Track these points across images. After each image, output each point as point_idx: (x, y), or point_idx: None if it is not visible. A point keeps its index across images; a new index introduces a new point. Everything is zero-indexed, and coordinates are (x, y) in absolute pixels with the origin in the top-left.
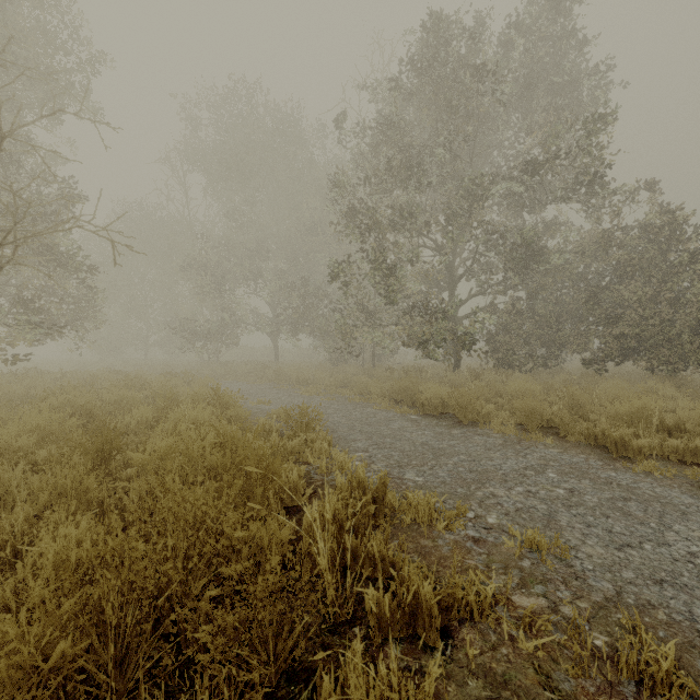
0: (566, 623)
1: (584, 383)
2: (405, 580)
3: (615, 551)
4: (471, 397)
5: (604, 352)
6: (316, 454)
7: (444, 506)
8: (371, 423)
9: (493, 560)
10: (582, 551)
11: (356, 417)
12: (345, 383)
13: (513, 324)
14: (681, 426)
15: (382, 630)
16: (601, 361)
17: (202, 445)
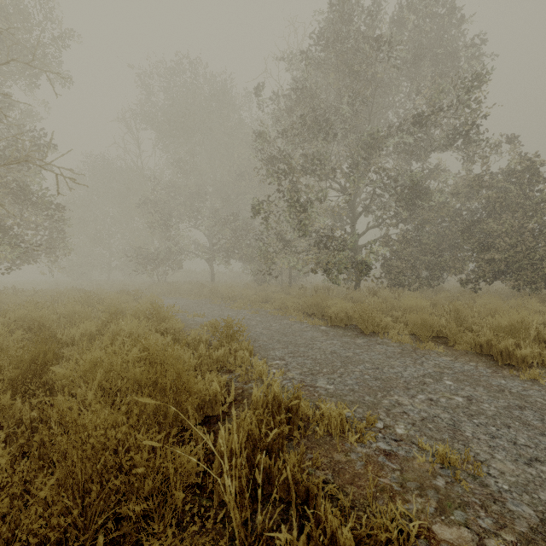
0: None
1: (463, 299)
2: (320, 515)
3: (525, 467)
4: (372, 311)
5: (478, 274)
6: (239, 362)
7: (354, 416)
8: (287, 334)
9: (407, 478)
10: (493, 467)
11: (274, 328)
12: (266, 299)
13: (403, 251)
14: None
15: None
16: (475, 281)
17: (127, 359)
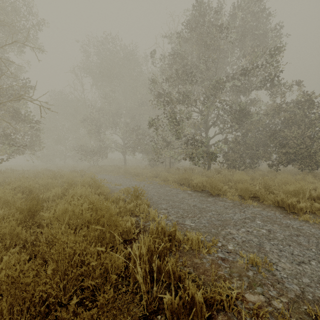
0: (277, 314)
1: (269, 175)
2: (186, 287)
3: (296, 266)
4: (217, 182)
5: (278, 161)
6: (141, 211)
7: (205, 240)
8: (168, 195)
9: (233, 271)
10: (279, 266)
11: (161, 192)
12: (156, 175)
13: (235, 147)
14: (319, 196)
15: (173, 318)
16: (277, 165)
17: (81, 209)
